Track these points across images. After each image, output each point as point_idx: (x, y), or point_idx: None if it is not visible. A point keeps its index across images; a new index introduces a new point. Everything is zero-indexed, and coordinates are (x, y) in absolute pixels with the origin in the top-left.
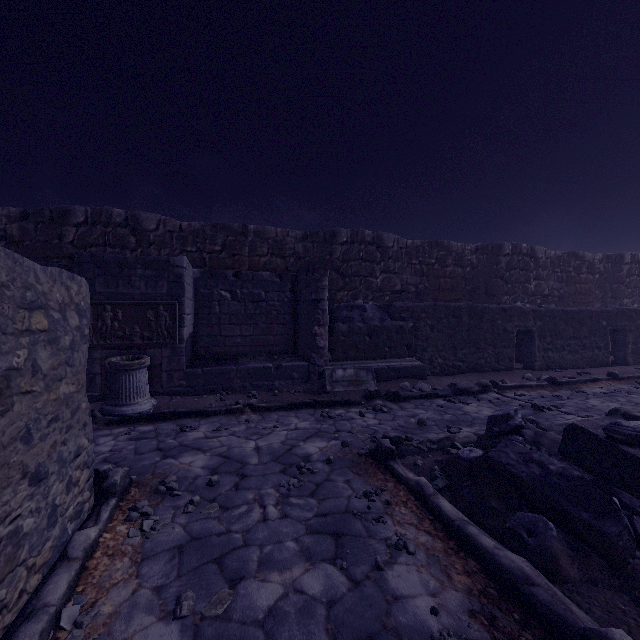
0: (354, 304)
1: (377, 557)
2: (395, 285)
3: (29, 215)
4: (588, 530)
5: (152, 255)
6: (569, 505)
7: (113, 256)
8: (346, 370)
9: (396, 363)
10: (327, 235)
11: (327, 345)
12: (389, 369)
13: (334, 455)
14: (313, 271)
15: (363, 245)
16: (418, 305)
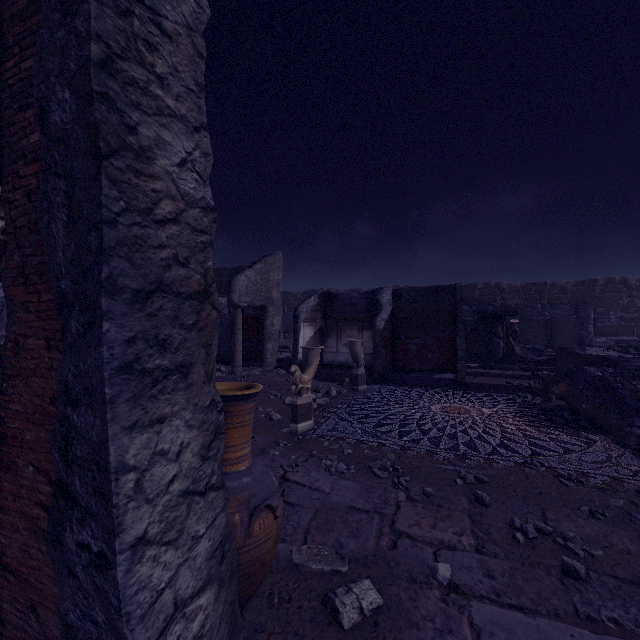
0: (605, 317)
1: (603, 351)
2: (637, 304)
3: (463, 287)
4: (636, 348)
5: (505, 298)
6: (634, 346)
7: (521, 306)
8: (601, 339)
9: (625, 338)
10: (590, 282)
11: (592, 331)
12: (621, 340)
13: (596, 349)
14: (586, 306)
15: (614, 285)
16: (638, 317)
